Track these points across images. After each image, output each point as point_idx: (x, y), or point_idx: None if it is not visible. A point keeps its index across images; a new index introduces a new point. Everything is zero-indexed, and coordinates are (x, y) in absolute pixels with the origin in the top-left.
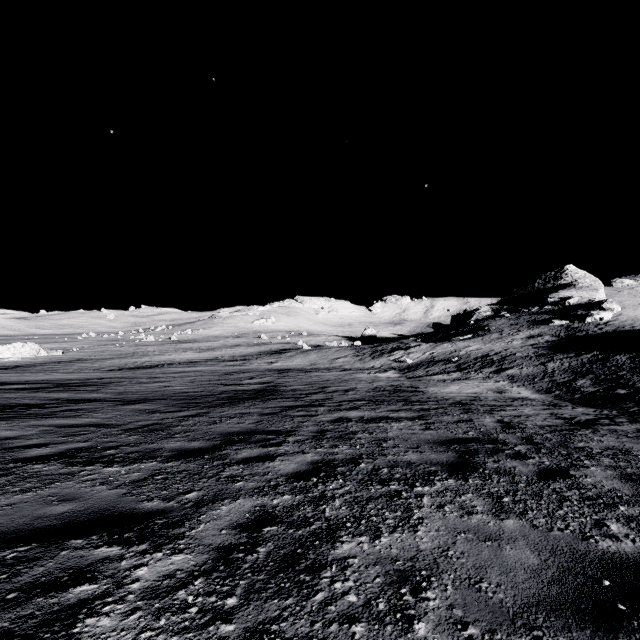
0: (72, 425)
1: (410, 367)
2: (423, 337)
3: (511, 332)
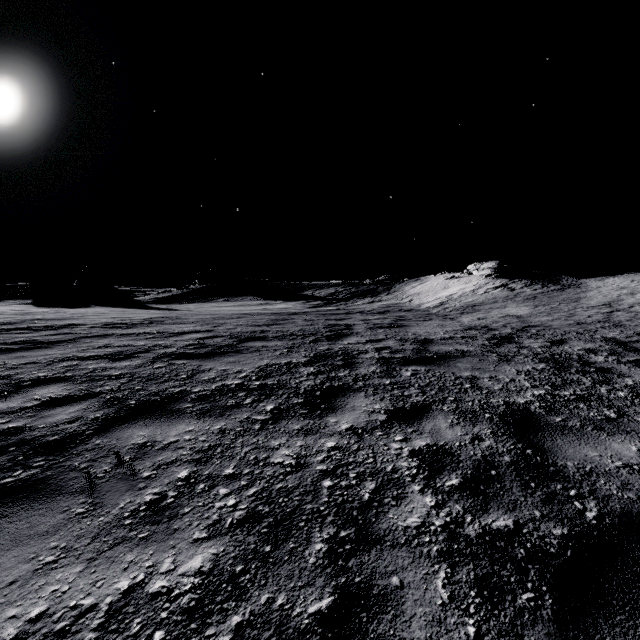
0: None
1: None
2: None
3: None
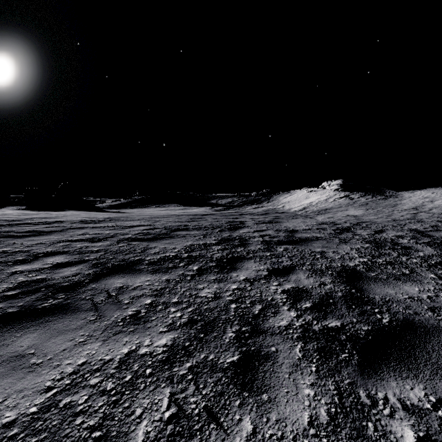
0: None
1: None
2: None
3: None
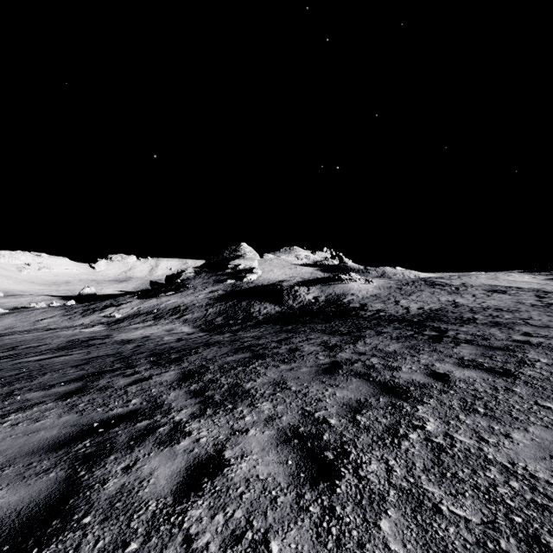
0: None
1: (118, 321)
2: (139, 294)
3: (201, 289)
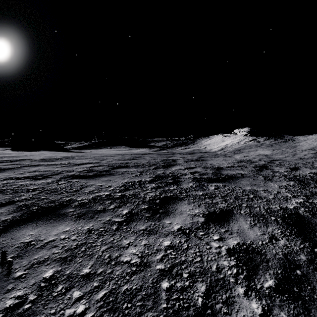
0: None
1: None
2: None
3: None
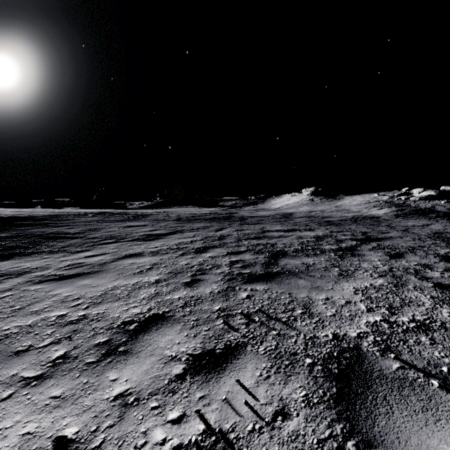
0: (421, 226)
1: None
2: None
3: None
